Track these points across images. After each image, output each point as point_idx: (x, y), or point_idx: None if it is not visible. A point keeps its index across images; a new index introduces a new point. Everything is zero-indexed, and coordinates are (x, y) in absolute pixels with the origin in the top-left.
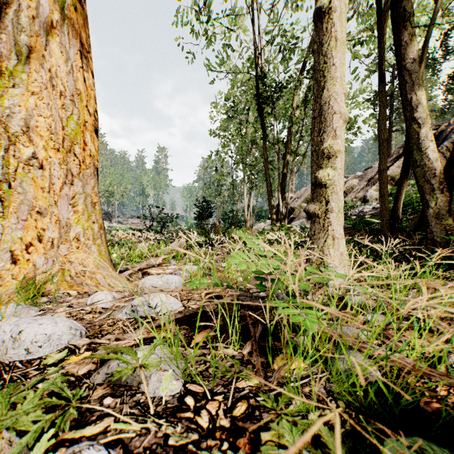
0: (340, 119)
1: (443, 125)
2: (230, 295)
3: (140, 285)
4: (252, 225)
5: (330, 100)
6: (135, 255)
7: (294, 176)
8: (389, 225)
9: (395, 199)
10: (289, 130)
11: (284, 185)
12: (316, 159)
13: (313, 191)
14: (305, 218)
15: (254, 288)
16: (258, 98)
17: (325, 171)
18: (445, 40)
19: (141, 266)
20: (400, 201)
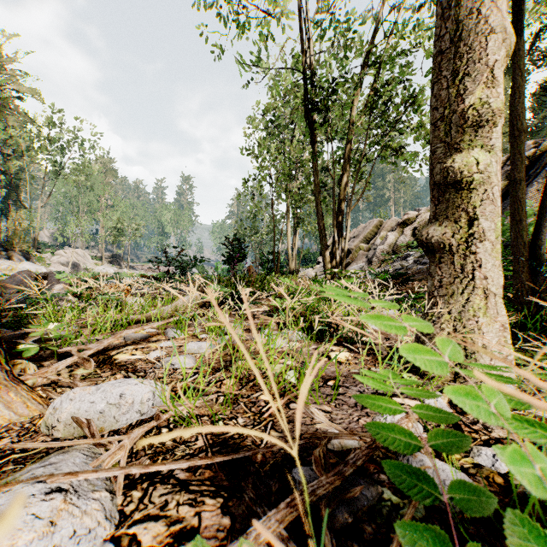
0: (499, 47)
1: (546, 142)
2: (270, 445)
3: (48, 415)
4: (297, 271)
5: (479, 6)
6: (98, 323)
7: (354, 206)
8: (527, 269)
9: (535, 228)
10: (348, 146)
11: (341, 218)
12: (443, 136)
13: (438, 199)
14: (365, 262)
15: (334, 432)
16: (307, 102)
17: (469, 154)
18: (534, 44)
19: (100, 346)
20: (545, 231)
